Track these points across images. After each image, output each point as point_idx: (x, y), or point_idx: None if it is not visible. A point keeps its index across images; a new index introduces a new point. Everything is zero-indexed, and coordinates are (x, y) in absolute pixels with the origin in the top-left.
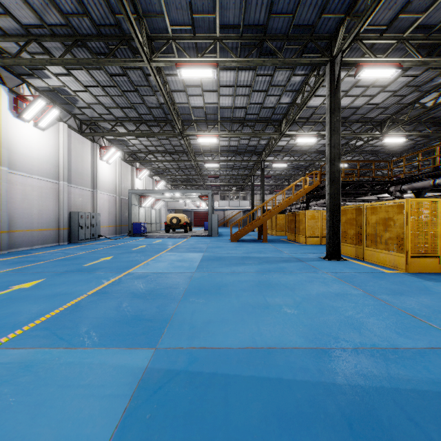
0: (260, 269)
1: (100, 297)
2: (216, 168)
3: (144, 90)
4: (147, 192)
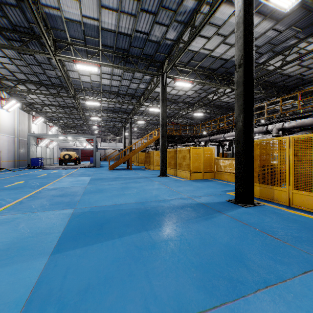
0: (124, 182)
1: (33, 198)
2: (98, 120)
3: (46, 66)
4: (44, 135)
